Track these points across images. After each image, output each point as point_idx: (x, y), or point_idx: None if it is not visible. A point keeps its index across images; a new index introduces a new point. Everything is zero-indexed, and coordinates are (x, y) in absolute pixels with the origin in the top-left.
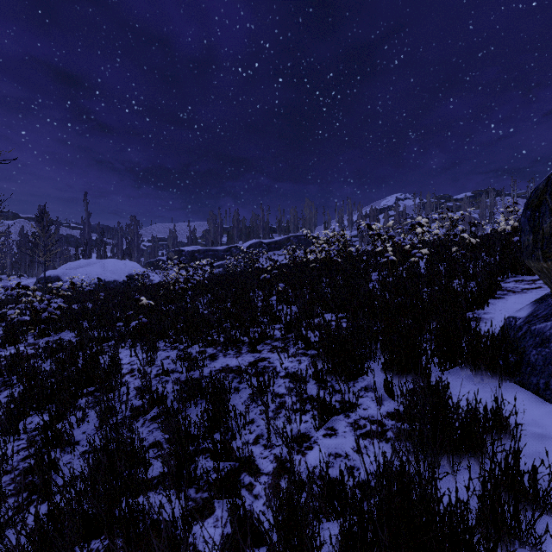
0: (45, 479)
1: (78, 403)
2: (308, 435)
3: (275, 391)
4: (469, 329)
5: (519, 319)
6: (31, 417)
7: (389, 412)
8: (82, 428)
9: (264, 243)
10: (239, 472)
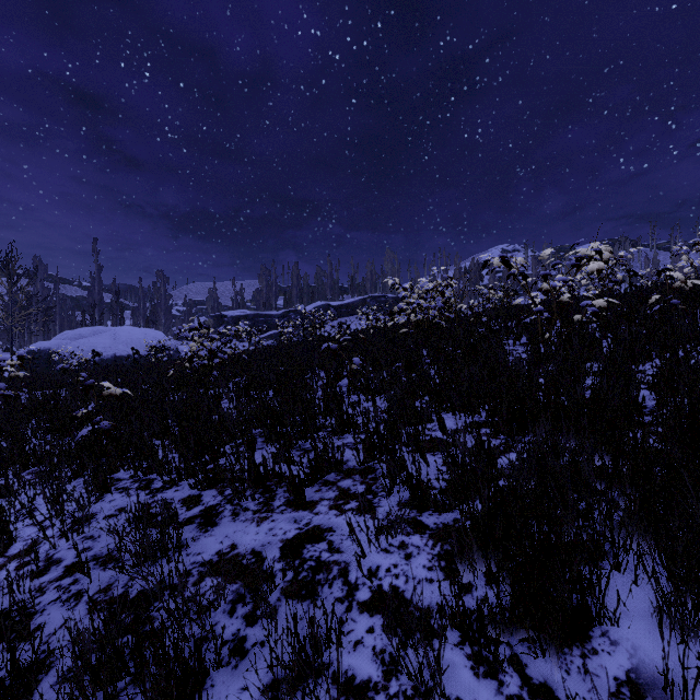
0: None
1: None
2: None
3: (344, 666)
4: None
5: None
6: None
7: None
8: None
9: (332, 307)
10: None
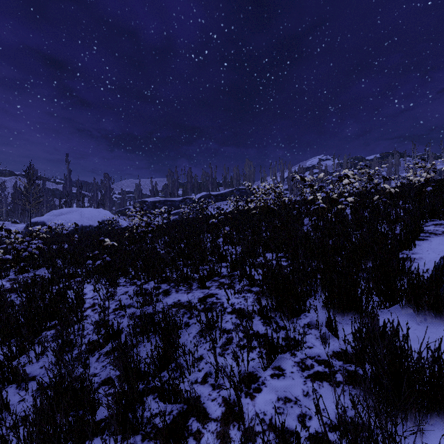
0: None
1: (41, 336)
2: (255, 374)
3: (223, 326)
4: (403, 268)
5: None
6: None
7: (335, 352)
8: (40, 362)
9: (212, 195)
10: (187, 416)
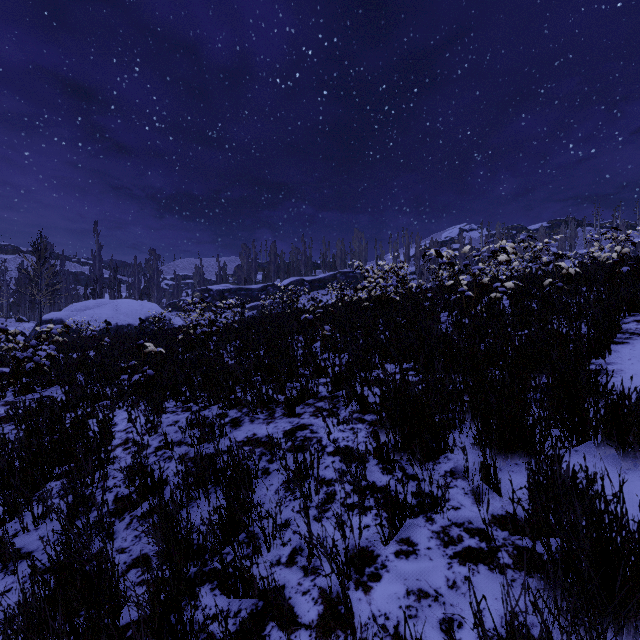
0: None
1: (45, 489)
2: (371, 551)
3: (320, 475)
4: (596, 385)
5: None
6: None
7: (495, 515)
8: (40, 530)
9: (306, 281)
10: (263, 620)
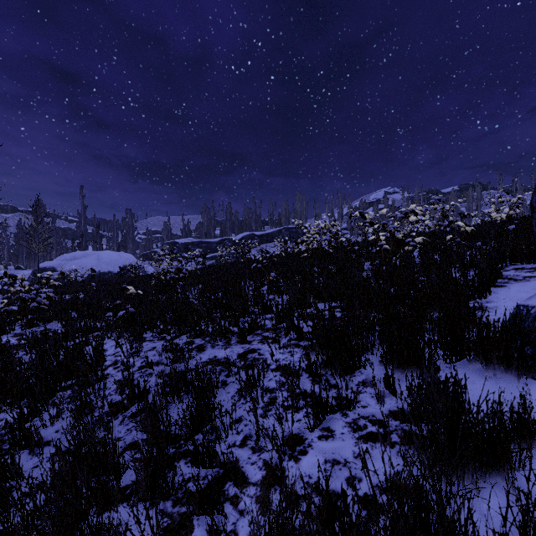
0: (2, 489)
1: (56, 397)
2: (301, 436)
3: (265, 385)
4: (474, 318)
5: (532, 307)
6: (4, 413)
7: (391, 411)
8: (56, 426)
9: (256, 236)
10: (223, 481)
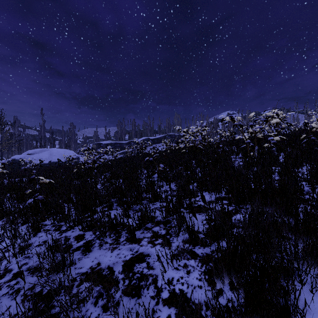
0: None
1: None
2: None
3: None
4: None
5: None
6: None
7: None
8: None
9: (150, 139)
10: None
